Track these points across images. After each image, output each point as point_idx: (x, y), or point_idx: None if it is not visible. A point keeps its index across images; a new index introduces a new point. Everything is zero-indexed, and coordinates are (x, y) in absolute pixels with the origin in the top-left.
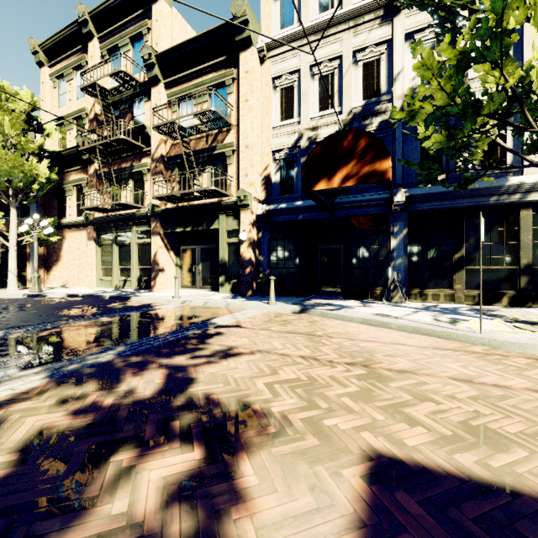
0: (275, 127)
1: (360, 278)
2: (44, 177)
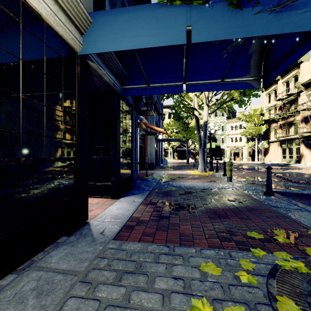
0: None
1: None
2: (264, 130)
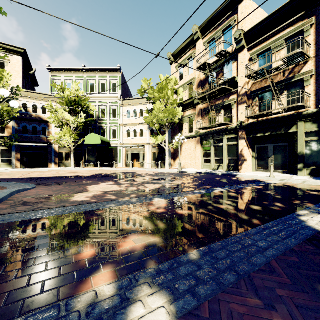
0: None
1: None
2: (180, 116)
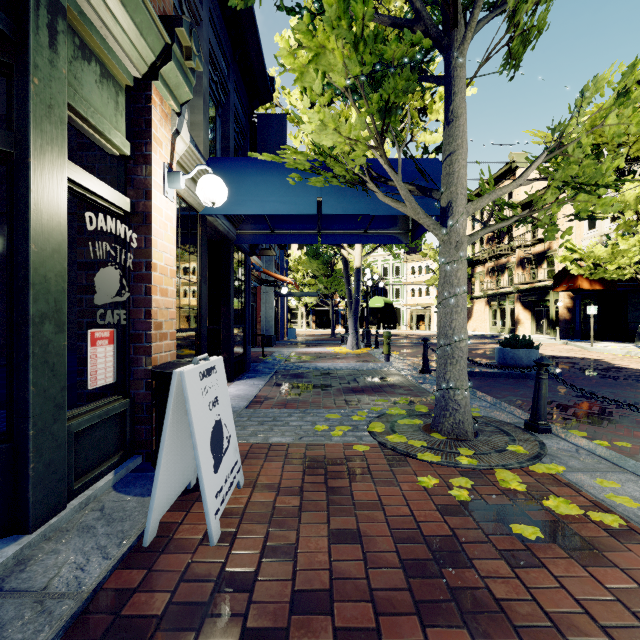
0: (584, 234)
1: (633, 329)
2: None
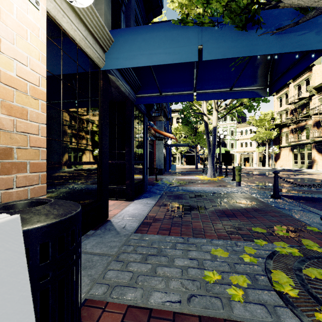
0: None
1: None
2: (275, 135)
